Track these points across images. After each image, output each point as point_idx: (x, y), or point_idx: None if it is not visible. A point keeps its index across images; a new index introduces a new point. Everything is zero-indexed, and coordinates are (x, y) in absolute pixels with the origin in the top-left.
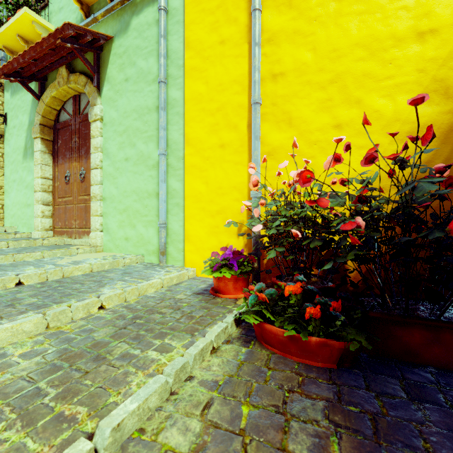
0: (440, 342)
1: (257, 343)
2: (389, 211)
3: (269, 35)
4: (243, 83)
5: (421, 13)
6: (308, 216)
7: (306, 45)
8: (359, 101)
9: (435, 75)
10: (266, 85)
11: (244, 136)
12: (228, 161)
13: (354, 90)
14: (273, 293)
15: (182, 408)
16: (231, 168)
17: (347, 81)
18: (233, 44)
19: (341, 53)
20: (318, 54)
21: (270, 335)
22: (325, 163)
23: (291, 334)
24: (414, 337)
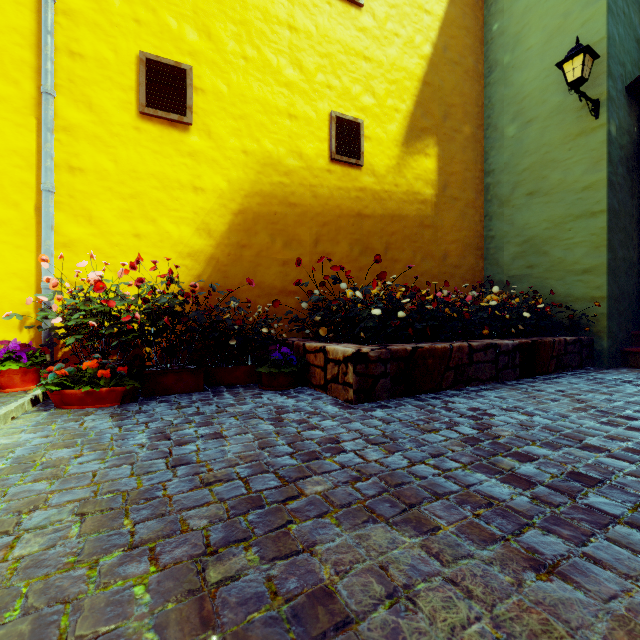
0: (182, 380)
1: (58, 409)
2: (176, 308)
3: (65, 124)
4: (29, 160)
5: (196, 174)
6: (108, 310)
7: (108, 154)
8: (155, 220)
9: (204, 219)
10: (62, 173)
11: (30, 218)
12: (4, 241)
13: (151, 211)
14: (73, 371)
15: (2, 436)
16: (9, 250)
17: (145, 201)
18: (12, 108)
19: (140, 176)
20: (119, 168)
21: (71, 396)
22: (120, 273)
23: (88, 389)
24: (170, 381)
